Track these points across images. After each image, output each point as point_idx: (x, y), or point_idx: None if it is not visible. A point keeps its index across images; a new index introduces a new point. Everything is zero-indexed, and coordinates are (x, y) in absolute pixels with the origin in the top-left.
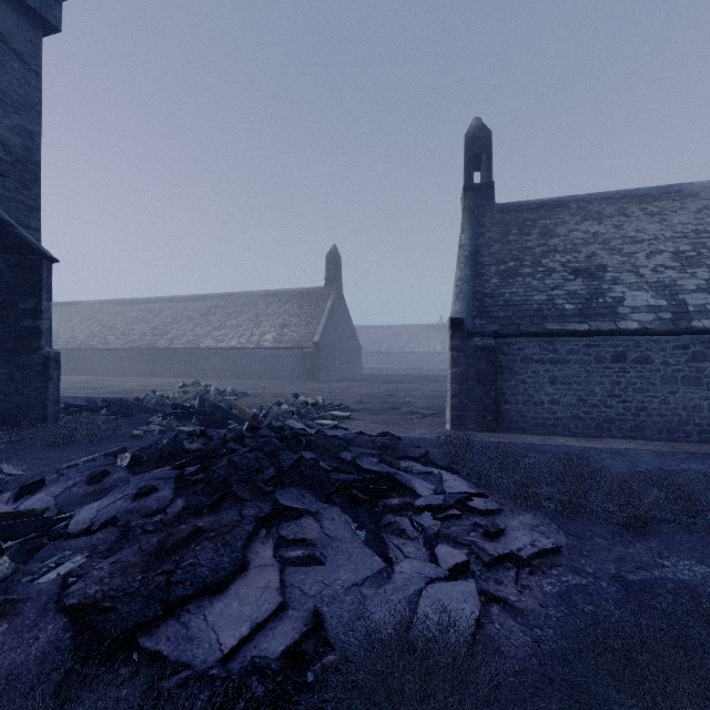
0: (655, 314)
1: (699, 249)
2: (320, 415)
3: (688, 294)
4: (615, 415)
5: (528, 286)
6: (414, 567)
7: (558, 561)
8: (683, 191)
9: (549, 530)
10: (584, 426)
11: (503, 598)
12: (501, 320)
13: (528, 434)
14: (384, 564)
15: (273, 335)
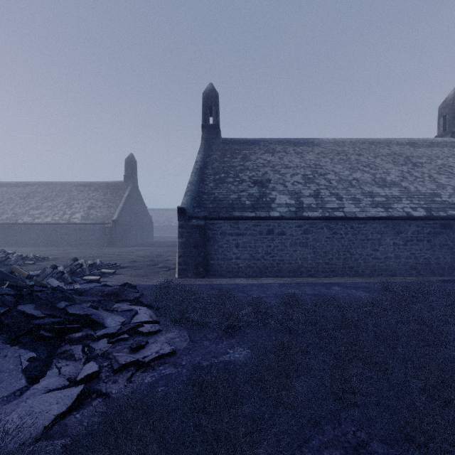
0: (288, 208)
1: (314, 174)
2: (91, 272)
3: (305, 198)
4: (268, 264)
5: (229, 189)
6: (48, 383)
7: (169, 360)
8: (314, 142)
9: (180, 340)
10: (253, 271)
11: (108, 393)
12: (210, 209)
13: (223, 278)
14: (25, 384)
15: (82, 214)
